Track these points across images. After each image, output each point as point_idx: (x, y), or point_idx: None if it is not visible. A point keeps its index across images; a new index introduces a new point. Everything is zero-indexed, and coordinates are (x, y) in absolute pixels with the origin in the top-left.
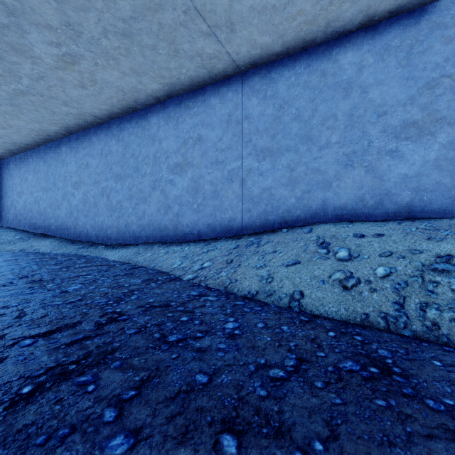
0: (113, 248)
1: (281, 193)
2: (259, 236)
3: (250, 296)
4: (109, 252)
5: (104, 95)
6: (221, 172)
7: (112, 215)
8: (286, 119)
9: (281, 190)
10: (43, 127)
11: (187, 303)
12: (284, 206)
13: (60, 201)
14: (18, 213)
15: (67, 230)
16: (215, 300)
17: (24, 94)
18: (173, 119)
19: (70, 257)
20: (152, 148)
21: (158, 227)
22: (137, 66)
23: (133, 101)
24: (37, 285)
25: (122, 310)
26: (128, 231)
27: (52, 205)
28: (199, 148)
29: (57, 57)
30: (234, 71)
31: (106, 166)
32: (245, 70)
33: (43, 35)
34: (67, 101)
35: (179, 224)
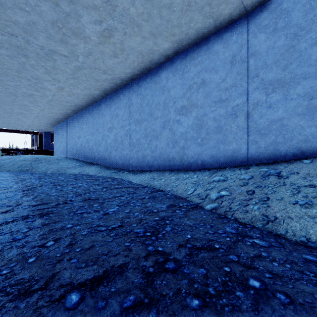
0: (134, 173)
1: (296, 123)
2: (273, 166)
3: (314, 246)
4: (132, 176)
5: (129, 60)
6: (224, 109)
7: (133, 149)
8: (303, 45)
9: (295, 120)
10: (91, 92)
11: (233, 247)
12: (299, 136)
13: (101, 141)
14: (78, 149)
15: (104, 160)
16: (266, 246)
17: (80, 69)
18: (179, 71)
19: (107, 179)
20: (162, 96)
21: (167, 158)
22: (154, 28)
23: (148, 62)
24: (86, 204)
25: (164, 249)
26: (144, 161)
27: (96, 143)
28: (203, 91)
29: (99, 34)
30: (240, 14)
31: (129, 114)
32: (251, 10)
33: (90, 16)
34: (105, 70)
35: (184, 155)
